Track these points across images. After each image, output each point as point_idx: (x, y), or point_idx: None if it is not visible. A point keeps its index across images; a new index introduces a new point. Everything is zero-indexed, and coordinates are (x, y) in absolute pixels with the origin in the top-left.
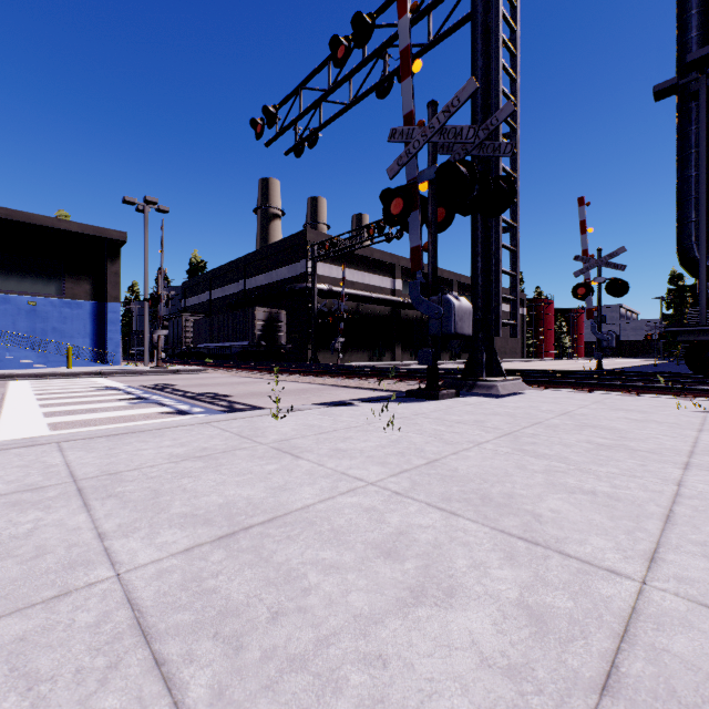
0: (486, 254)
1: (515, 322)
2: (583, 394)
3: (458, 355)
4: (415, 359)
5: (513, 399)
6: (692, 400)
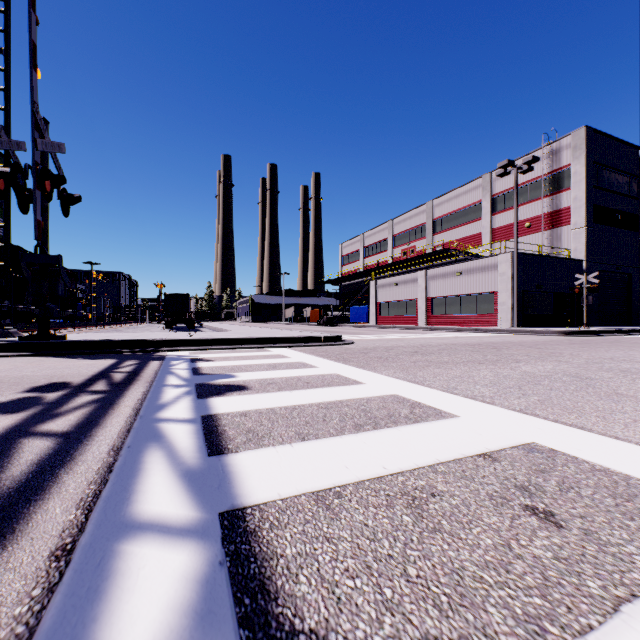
0: None
1: None
2: None
3: None
4: None
5: None
6: None
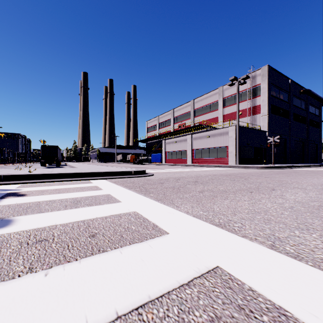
0: None
1: None
2: None
3: None
4: None
5: None
6: None
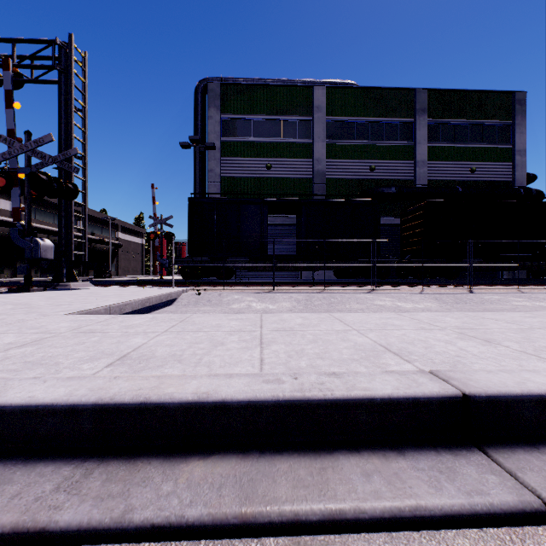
0: (67, 217)
1: (85, 253)
2: (120, 288)
3: (86, 272)
4: (41, 276)
5: (78, 290)
6: (159, 287)
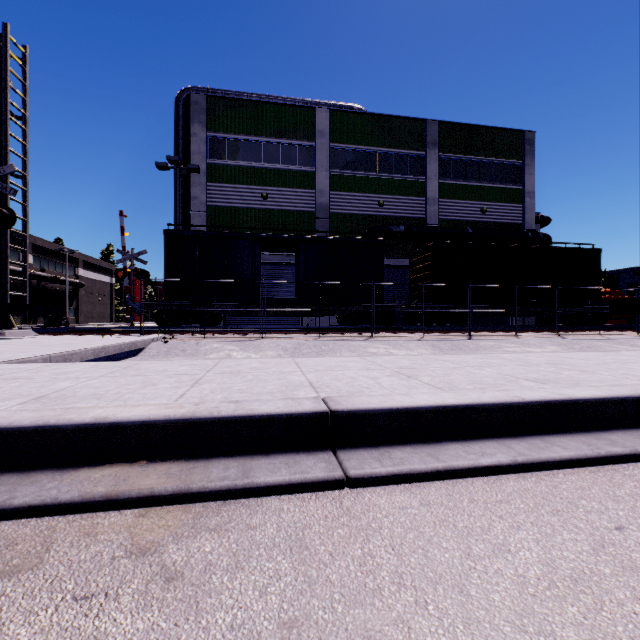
0: (1, 249)
1: (26, 294)
2: (73, 336)
3: (34, 318)
4: None
5: (16, 339)
6: (124, 335)
